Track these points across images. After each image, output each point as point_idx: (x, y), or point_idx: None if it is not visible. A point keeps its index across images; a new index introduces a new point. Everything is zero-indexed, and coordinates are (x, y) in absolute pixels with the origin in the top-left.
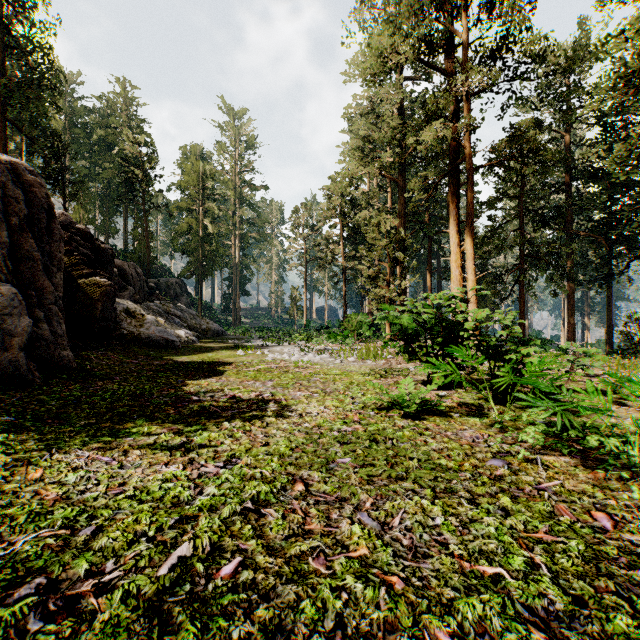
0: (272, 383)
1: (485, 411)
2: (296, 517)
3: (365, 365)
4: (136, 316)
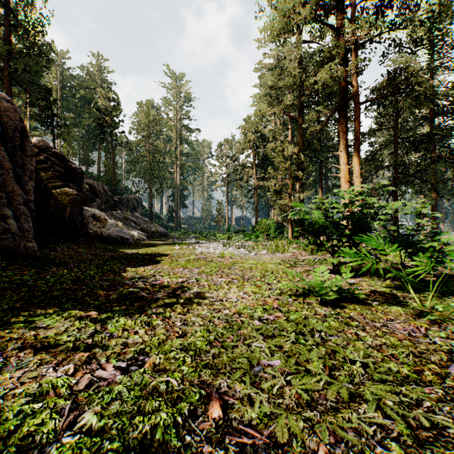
0: (198, 270)
1: (401, 299)
2: None
3: (275, 257)
4: (100, 220)
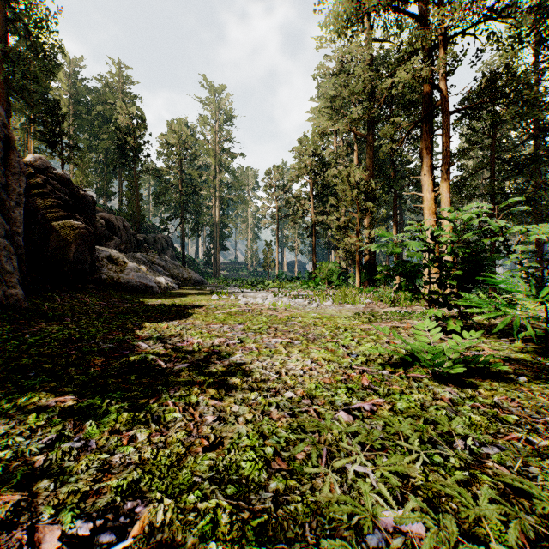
0: (242, 327)
1: None
2: None
3: (344, 309)
4: (118, 263)
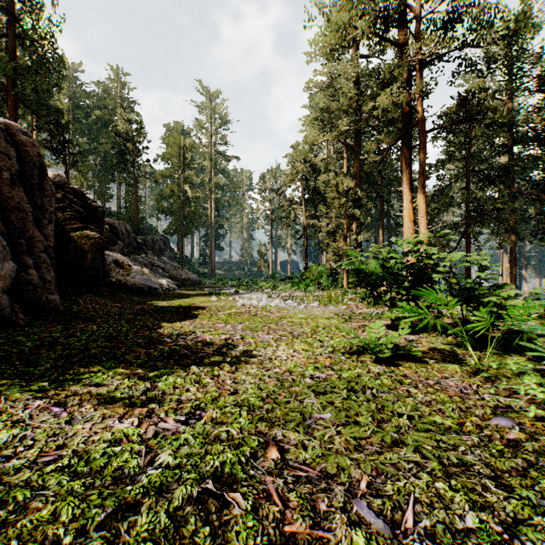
0: (242, 326)
1: (460, 357)
2: (271, 510)
3: (328, 310)
4: (124, 266)
